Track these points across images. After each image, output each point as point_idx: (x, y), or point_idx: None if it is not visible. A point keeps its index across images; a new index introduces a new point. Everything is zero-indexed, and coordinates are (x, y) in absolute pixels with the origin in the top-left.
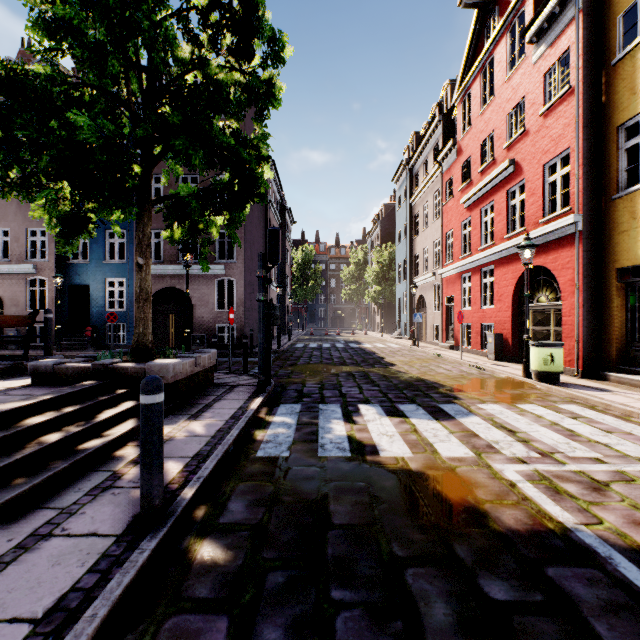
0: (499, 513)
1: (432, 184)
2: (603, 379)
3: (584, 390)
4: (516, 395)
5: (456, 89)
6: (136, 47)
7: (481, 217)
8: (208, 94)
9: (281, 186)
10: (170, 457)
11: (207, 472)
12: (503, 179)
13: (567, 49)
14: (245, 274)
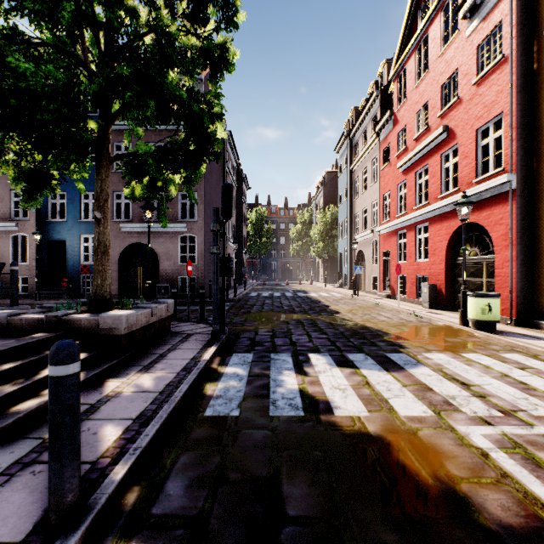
0: (481, 498)
1: (370, 152)
2: (536, 327)
3: (522, 338)
4: (458, 343)
5: (393, 66)
6: (89, 1)
7: (416, 180)
8: (160, 46)
9: (237, 155)
10: (110, 419)
11: (146, 441)
12: (437, 144)
13: (500, 21)
14: (205, 231)
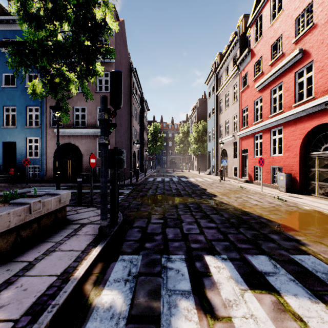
0: None
1: (232, 80)
2: None
3: None
4: None
5: (251, 15)
6: None
7: (271, 95)
8: None
9: (140, 86)
10: None
11: None
12: (291, 65)
13: None
14: (115, 135)
